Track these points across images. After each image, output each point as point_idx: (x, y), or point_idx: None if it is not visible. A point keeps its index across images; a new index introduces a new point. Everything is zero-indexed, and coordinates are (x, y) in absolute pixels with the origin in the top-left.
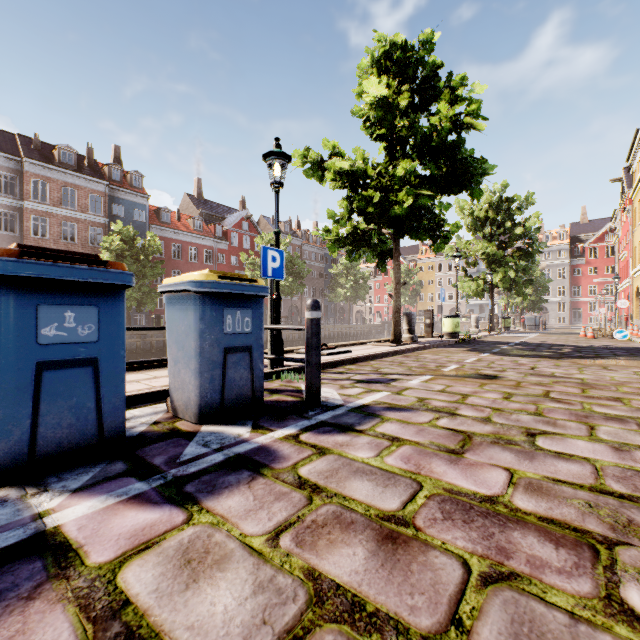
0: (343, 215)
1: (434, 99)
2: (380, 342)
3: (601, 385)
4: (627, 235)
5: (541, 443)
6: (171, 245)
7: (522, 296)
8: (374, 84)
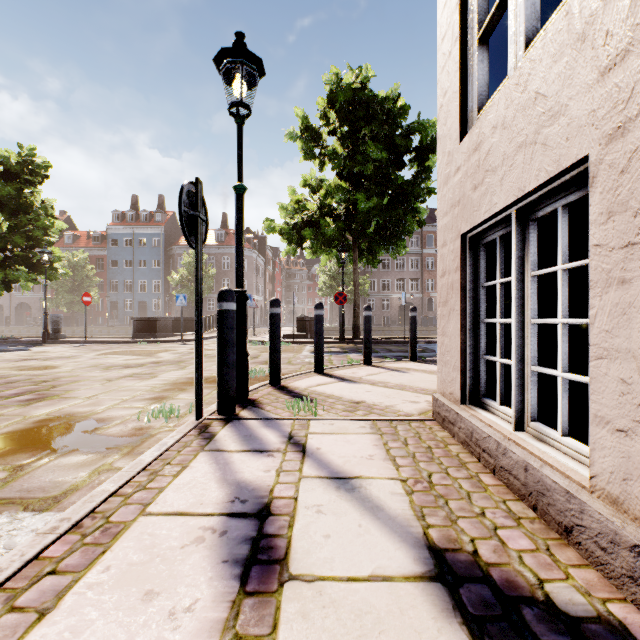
0: None
1: None
2: None
3: None
4: None
5: None
6: None
7: None
8: None
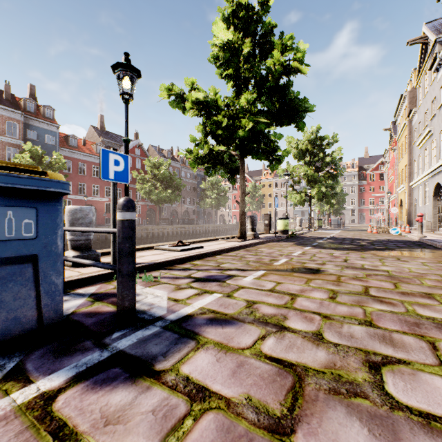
0: (201, 139)
1: (270, 51)
2: (230, 238)
3: (406, 278)
4: (393, 166)
5: (393, 388)
6: (78, 164)
7: (330, 204)
8: (222, 29)
